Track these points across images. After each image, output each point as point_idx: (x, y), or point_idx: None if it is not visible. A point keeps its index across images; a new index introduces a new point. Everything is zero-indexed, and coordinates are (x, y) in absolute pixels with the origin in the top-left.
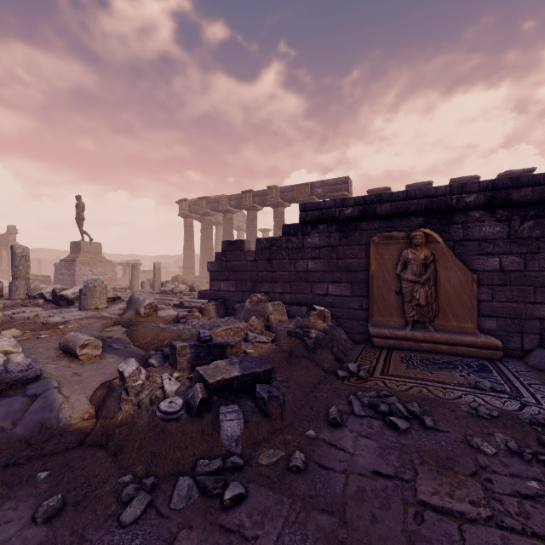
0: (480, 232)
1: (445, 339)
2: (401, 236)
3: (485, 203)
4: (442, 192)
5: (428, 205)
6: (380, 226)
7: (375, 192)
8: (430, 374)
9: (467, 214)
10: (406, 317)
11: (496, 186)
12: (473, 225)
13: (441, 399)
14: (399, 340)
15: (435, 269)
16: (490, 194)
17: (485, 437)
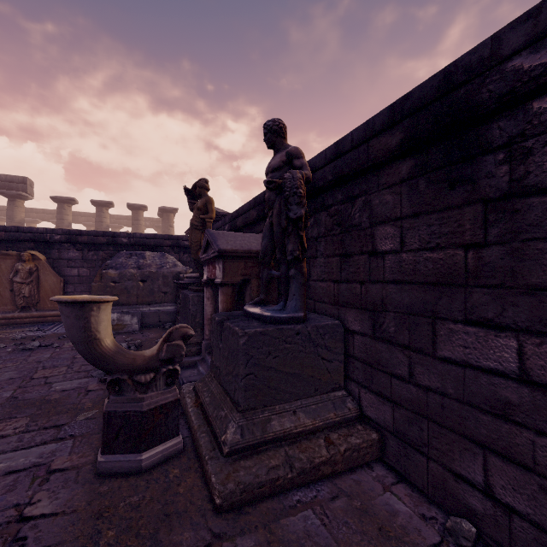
0: (68, 255)
1: (40, 314)
2: (15, 254)
3: (66, 241)
4: (41, 231)
5: (33, 237)
6: (1, 245)
7: (60, 199)
8: (10, 331)
9: (61, 244)
10: (17, 305)
11: (71, 233)
12: (64, 251)
13: (2, 338)
14: (10, 319)
15: (38, 275)
16: (68, 237)
17: (9, 344)
